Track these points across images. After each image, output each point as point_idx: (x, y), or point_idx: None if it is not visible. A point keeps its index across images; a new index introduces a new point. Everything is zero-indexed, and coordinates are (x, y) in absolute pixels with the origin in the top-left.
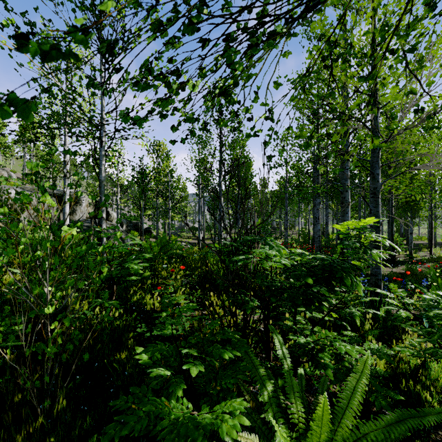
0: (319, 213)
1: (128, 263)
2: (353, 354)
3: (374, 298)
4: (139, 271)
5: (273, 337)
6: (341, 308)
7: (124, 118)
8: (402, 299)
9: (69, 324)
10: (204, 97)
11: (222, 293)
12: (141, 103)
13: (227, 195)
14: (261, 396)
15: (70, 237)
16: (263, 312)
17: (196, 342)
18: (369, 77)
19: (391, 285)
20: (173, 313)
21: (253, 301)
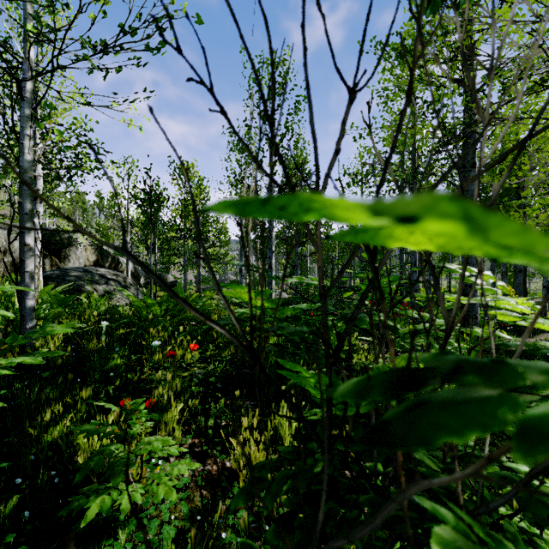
0: (416, 257)
1: None
2: None
3: None
4: None
5: None
6: None
7: None
8: None
9: None
10: None
11: (271, 403)
12: None
13: None
14: None
15: None
16: None
17: None
18: None
19: None
20: None
21: None
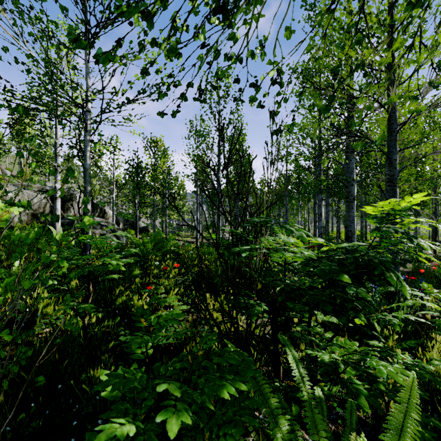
0: (321, 210)
1: (104, 258)
2: (400, 379)
3: (419, 302)
4: (120, 268)
5: (282, 348)
6: (370, 313)
7: (77, 42)
8: (440, 301)
9: (9, 339)
10: (195, 26)
11: (220, 293)
12: (129, 82)
13: (226, 171)
14: (274, 439)
15: (8, 218)
16: (271, 318)
17: (183, 366)
18: (418, 4)
19: (424, 284)
20: (150, 325)
21: (259, 305)
